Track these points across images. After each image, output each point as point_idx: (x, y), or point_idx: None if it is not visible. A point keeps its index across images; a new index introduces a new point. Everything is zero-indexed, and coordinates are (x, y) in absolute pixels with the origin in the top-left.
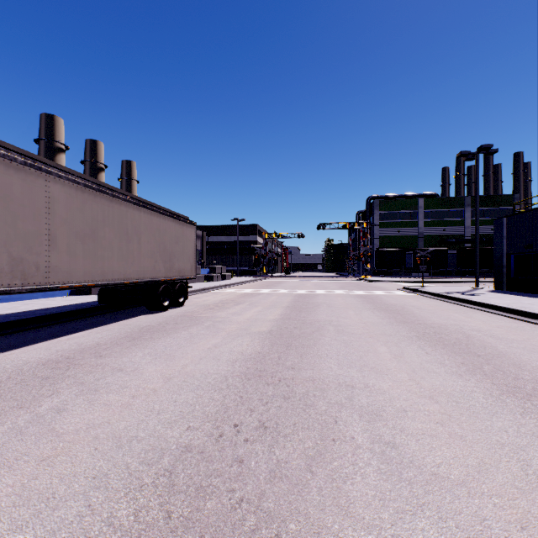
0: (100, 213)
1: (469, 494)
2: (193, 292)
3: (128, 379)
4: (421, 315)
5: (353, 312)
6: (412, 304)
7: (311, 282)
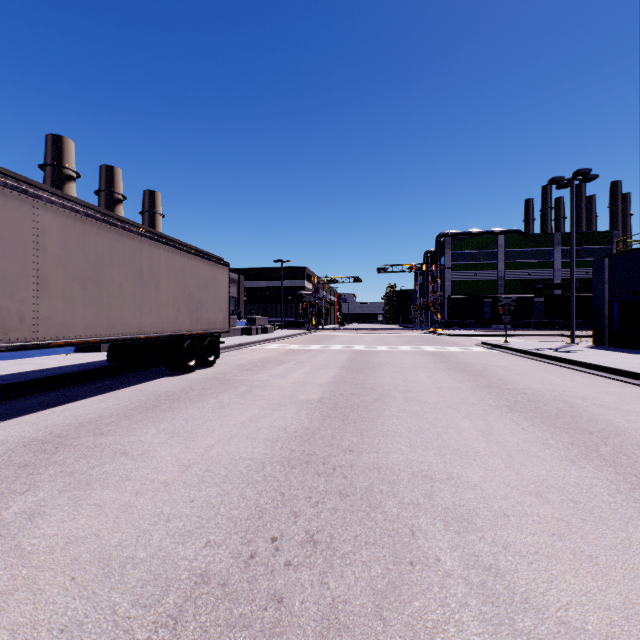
0: (106, 249)
1: None
2: (227, 349)
3: (132, 467)
4: (508, 378)
5: (424, 373)
6: (495, 364)
7: (370, 336)
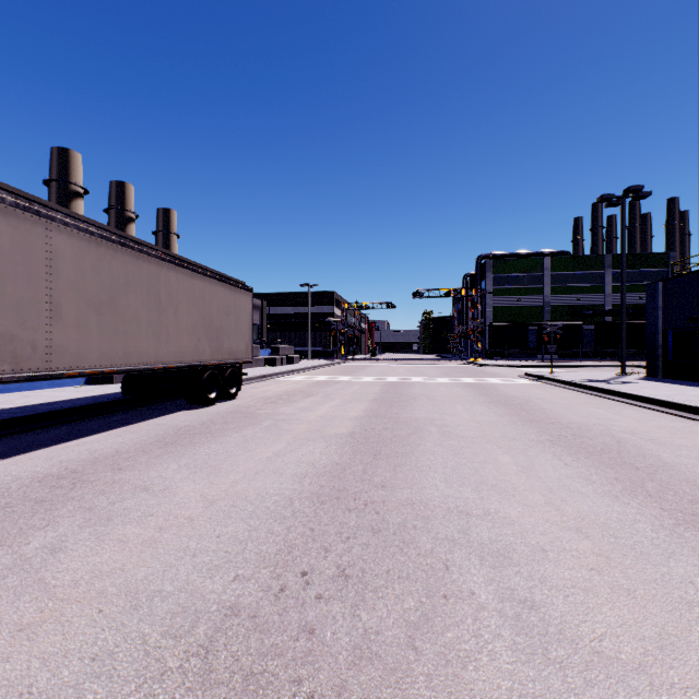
0: (122, 274)
1: (652, 687)
2: (250, 381)
3: (154, 503)
4: (553, 411)
5: (462, 407)
6: (539, 396)
7: (404, 367)
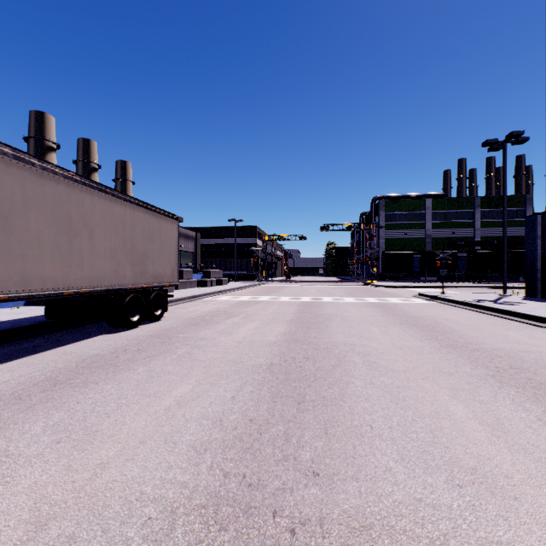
0: (18, 191)
1: None
2: (180, 301)
3: None
4: (467, 334)
5: (377, 329)
6: (443, 317)
7: (314, 288)
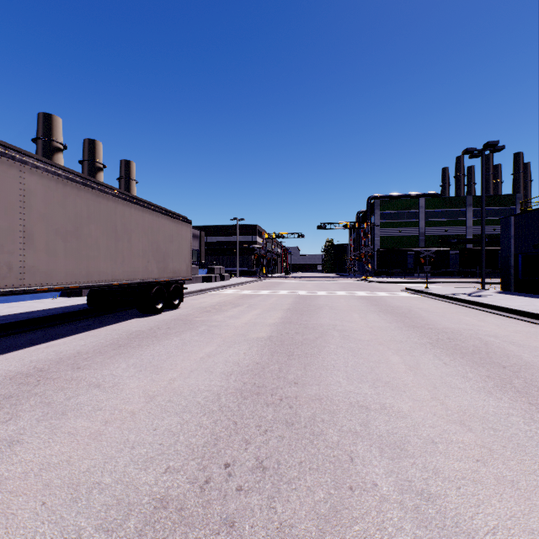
0: (85, 208)
1: None
2: (190, 294)
3: (104, 398)
4: (430, 319)
5: (358, 315)
6: (418, 306)
7: (311, 283)
